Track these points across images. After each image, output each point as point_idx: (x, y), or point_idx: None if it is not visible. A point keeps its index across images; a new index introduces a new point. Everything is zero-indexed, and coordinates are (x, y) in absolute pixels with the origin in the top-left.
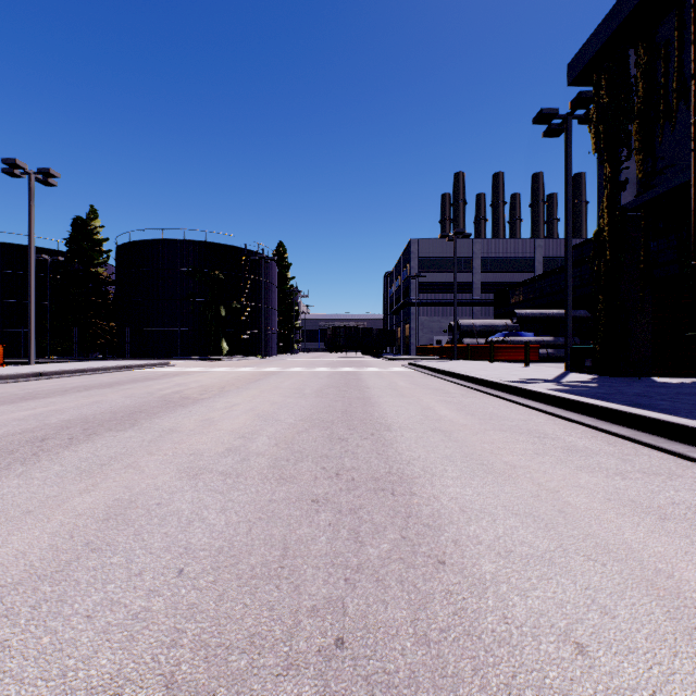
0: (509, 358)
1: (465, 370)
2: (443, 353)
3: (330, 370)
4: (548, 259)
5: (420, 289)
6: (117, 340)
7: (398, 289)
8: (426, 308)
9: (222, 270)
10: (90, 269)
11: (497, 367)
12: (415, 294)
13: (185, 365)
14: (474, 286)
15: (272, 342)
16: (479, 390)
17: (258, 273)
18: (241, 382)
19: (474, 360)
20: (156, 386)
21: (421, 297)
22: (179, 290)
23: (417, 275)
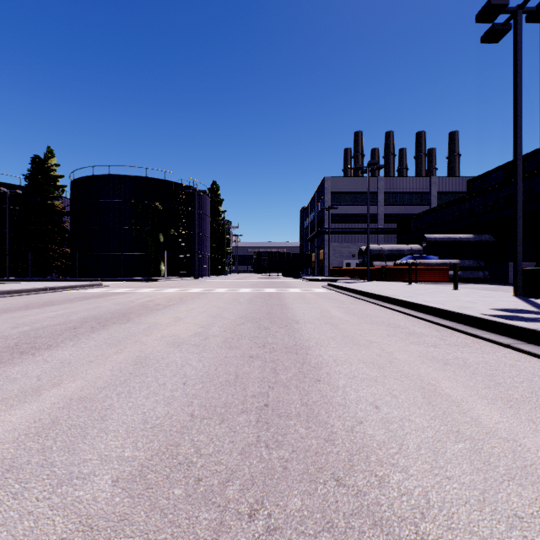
0: (421, 279)
1: (400, 294)
2: (355, 275)
3: (252, 292)
4: (442, 194)
5: (332, 220)
6: (71, 263)
7: (313, 221)
8: (338, 236)
9: (161, 202)
10: (47, 201)
11: (425, 289)
12: (329, 223)
13: (116, 286)
14: (378, 217)
15: (206, 264)
16: (453, 329)
17: (193, 205)
18: (144, 310)
19: (387, 281)
20: (26, 318)
21: (333, 226)
22: (123, 219)
23: (330, 207)
